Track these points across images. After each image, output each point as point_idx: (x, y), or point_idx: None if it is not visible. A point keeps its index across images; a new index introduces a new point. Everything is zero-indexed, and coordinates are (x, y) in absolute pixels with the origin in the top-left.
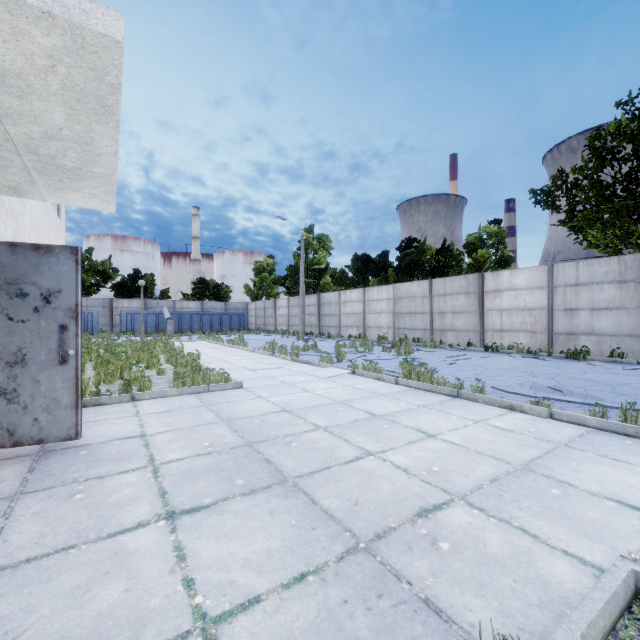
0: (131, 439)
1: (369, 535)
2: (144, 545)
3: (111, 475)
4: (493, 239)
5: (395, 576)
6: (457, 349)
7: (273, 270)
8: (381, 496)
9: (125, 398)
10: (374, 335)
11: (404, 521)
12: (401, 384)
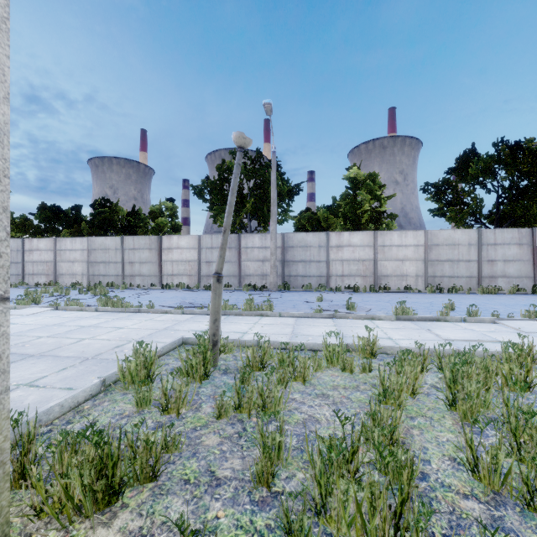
0: None
1: (93, 356)
2: None
3: None
4: (170, 212)
5: (106, 359)
6: (143, 289)
7: None
8: (96, 348)
9: None
10: (67, 282)
11: (109, 350)
12: (100, 311)
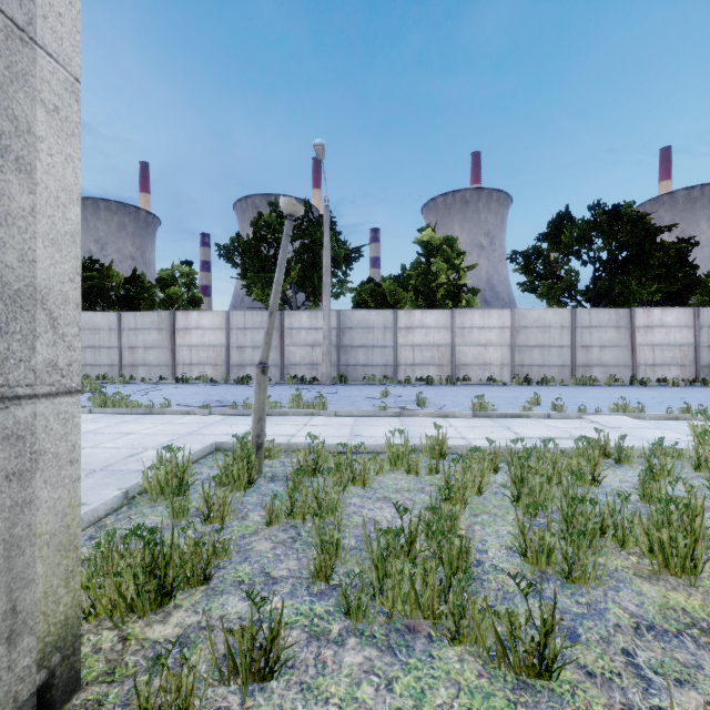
0: None
1: (101, 467)
2: None
3: None
4: (186, 279)
5: (120, 471)
6: (150, 383)
7: None
8: (103, 458)
9: None
10: None
11: (121, 460)
12: (96, 413)
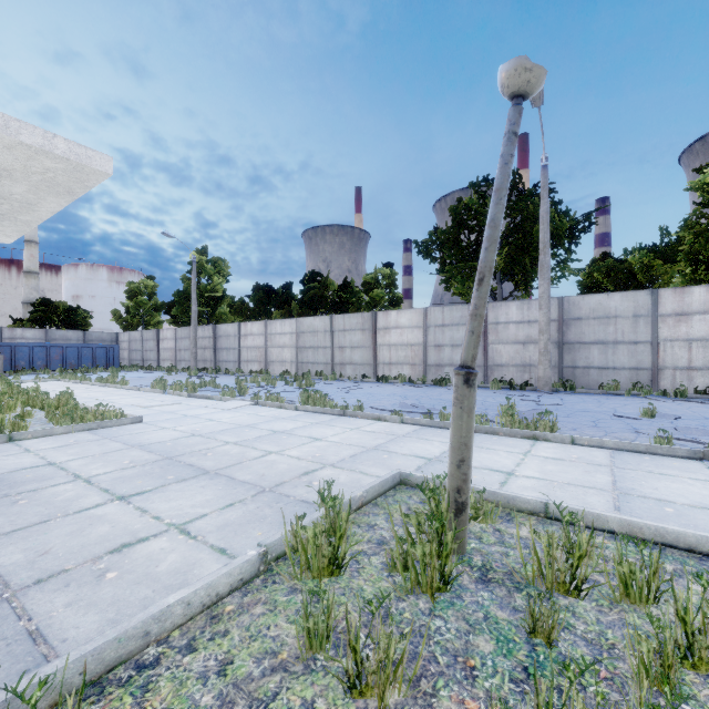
0: (40, 467)
1: (272, 486)
2: (111, 511)
3: (43, 488)
4: (387, 280)
5: (287, 496)
6: (354, 381)
7: (154, 294)
8: (280, 470)
9: (1, 439)
10: (277, 370)
11: (294, 478)
12: (300, 410)
